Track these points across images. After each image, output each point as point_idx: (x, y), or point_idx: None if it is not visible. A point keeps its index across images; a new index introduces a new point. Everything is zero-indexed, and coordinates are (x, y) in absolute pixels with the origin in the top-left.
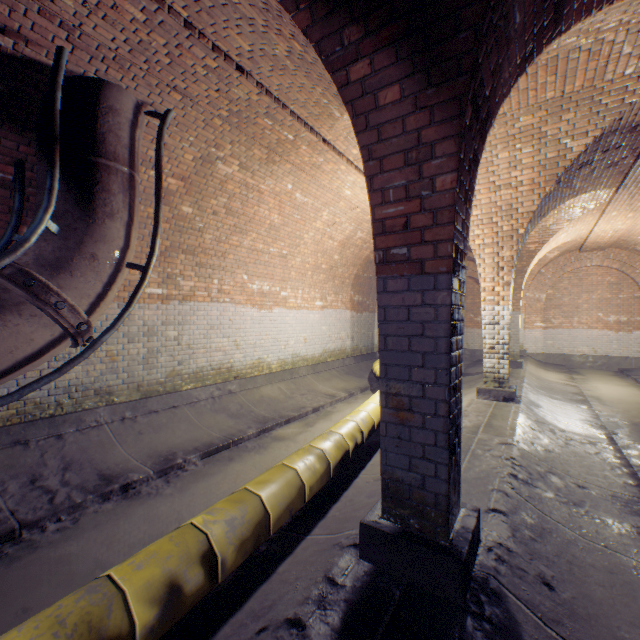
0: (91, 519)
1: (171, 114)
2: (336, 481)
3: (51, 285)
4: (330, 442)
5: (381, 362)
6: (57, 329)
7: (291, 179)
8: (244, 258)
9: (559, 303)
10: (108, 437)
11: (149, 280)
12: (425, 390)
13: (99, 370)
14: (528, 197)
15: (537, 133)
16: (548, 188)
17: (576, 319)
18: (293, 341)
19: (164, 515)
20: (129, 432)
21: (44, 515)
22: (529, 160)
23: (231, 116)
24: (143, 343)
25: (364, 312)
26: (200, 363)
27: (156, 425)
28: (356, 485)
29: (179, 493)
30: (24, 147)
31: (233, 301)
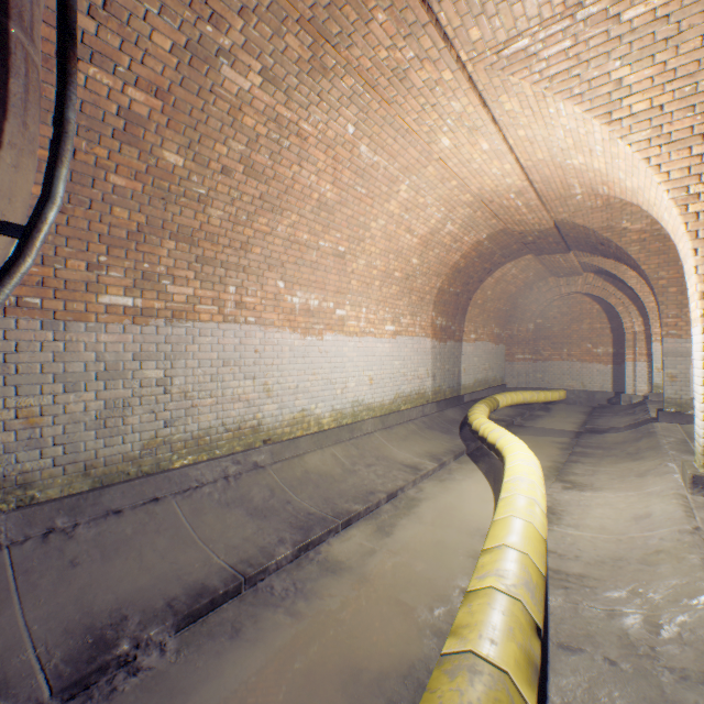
0: None
1: None
2: None
3: None
4: None
5: None
6: None
7: (353, 113)
8: (278, 254)
9: None
10: None
11: (107, 281)
12: None
13: (0, 444)
14: None
15: None
16: None
17: None
18: (354, 382)
19: None
20: (50, 564)
21: None
22: None
23: None
24: (96, 391)
25: (448, 341)
26: (205, 421)
27: (110, 542)
28: None
29: None
30: None
31: (261, 321)
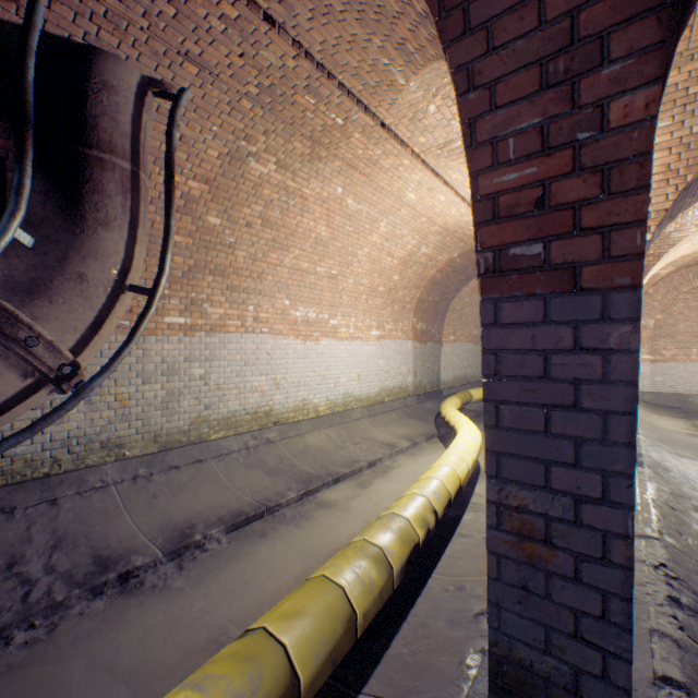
0: (72, 627)
1: (186, 94)
2: (400, 583)
3: (20, 315)
4: (392, 534)
5: (489, 448)
6: (30, 373)
7: (341, 181)
8: (285, 280)
9: (672, 331)
10: (114, 502)
11: (169, 307)
12: (580, 510)
13: (106, 418)
14: (659, 190)
15: (681, 97)
16: (691, 176)
17: (695, 351)
18: (344, 378)
19: (166, 625)
20: (141, 495)
21: (10, 621)
22: (665, 138)
23: (262, 94)
24: (161, 384)
25: (428, 342)
26: (232, 407)
27: (175, 485)
28: (429, 594)
29: (191, 588)
30: (3, 141)
31: (272, 331)
